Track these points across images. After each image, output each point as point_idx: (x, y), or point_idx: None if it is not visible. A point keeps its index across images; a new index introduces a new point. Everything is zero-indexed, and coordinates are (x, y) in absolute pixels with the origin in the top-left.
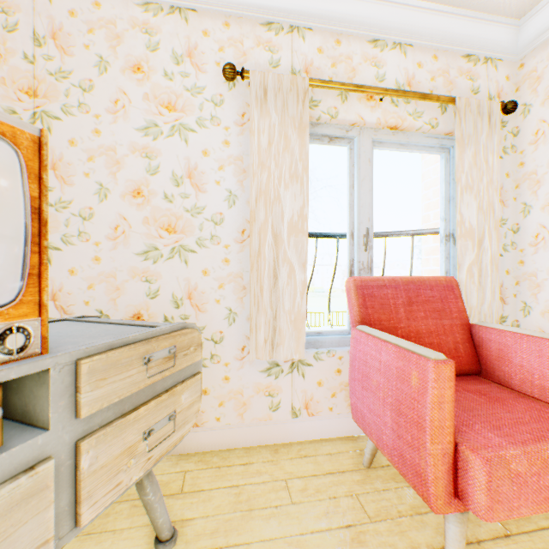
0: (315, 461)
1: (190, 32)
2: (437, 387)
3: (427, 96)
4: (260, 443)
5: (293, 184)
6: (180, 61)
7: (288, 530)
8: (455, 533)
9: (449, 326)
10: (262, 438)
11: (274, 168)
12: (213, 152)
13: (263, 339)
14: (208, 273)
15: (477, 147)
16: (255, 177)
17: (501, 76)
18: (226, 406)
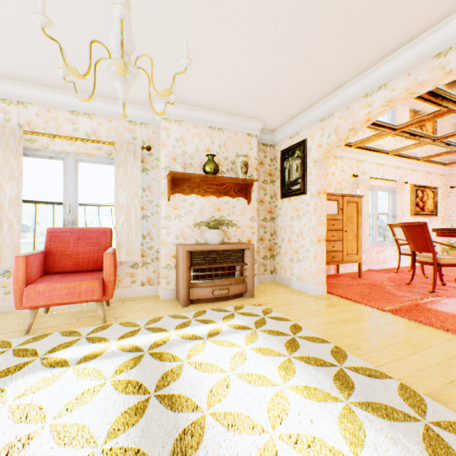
0: (21, 314)
1: None
2: (18, 265)
3: (98, 142)
4: None
5: (13, 182)
6: None
7: None
8: (29, 317)
9: (98, 249)
10: None
11: (1, 174)
12: None
13: None
14: None
15: (127, 167)
16: None
17: (151, 132)
18: None
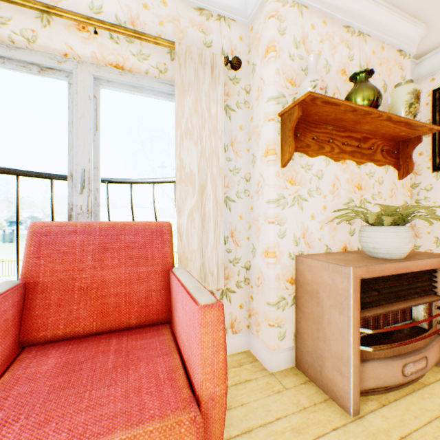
0: None
1: None
2: None
3: (142, 35)
4: None
5: None
6: None
7: None
8: None
9: (147, 273)
10: None
11: None
12: None
13: None
14: None
15: (199, 95)
16: None
17: (235, 36)
18: None
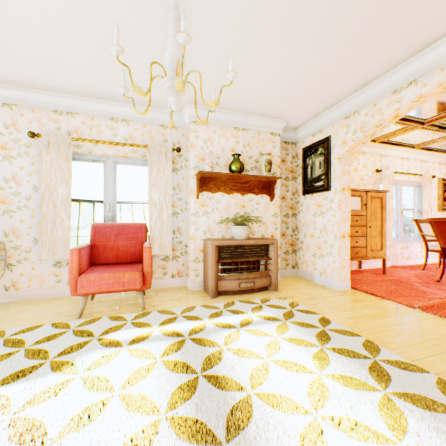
0: (71, 300)
1: (14, 114)
2: (72, 257)
3: (134, 145)
4: (51, 297)
5: (64, 183)
6: (9, 127)
7: (35, 313)
8: (81, 303)
9: (135, 244)
10: (52, 295)
11: (54, 177)
12: (26, 168)
13: (48, 250)
14: (24, 221)
15: (160, 168)
16: (44, 180)
17: (180, 134)
18: (33, 281)
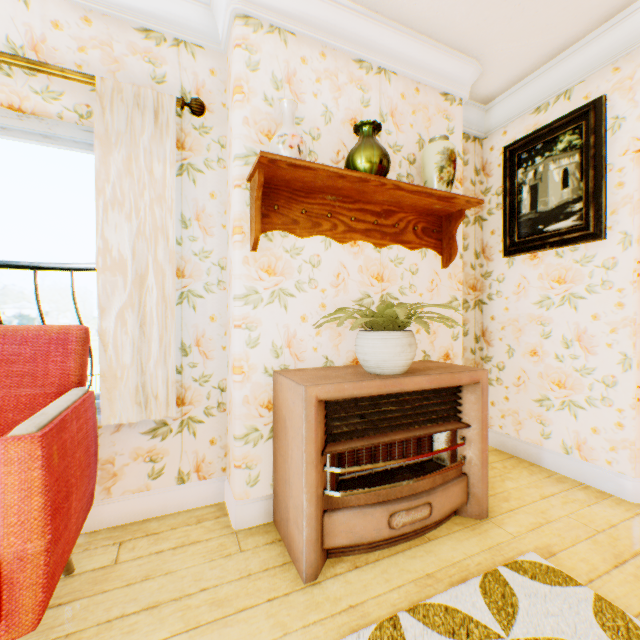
0: None
1: None
2: None
3: (42, 66)
4: None
5: None
6: None
7: None
8: None
9: (32, 397)
10: None
11: None
12: None
13: None
14: None
15: (135, 151)
16: None
17: (203, 68)
18: None
